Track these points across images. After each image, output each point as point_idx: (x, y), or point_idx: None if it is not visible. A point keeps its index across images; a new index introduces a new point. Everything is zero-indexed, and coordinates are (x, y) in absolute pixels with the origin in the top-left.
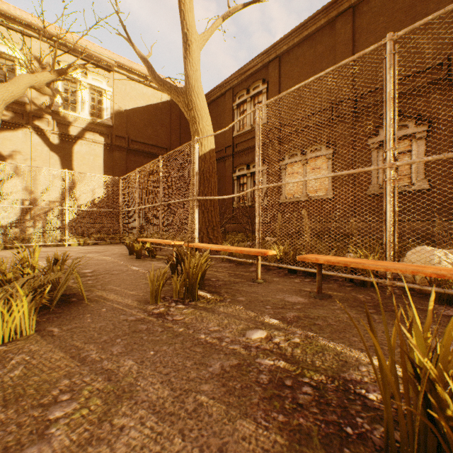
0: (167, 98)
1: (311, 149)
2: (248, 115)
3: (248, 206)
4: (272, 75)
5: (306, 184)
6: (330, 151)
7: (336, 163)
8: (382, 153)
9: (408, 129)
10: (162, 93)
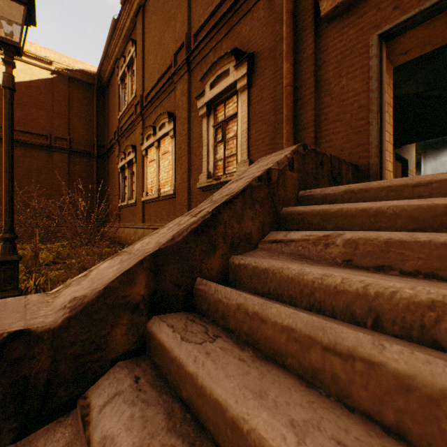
0: (48, 74)
1: (159, 126)
2: (127, 89)
3: (127, 205)
4: (138, 32)
5: (159, 175)
6: (171, 125)
7: (176, 143)
8: (213, 122)
9: (230, 77)
10: (40, 69)
